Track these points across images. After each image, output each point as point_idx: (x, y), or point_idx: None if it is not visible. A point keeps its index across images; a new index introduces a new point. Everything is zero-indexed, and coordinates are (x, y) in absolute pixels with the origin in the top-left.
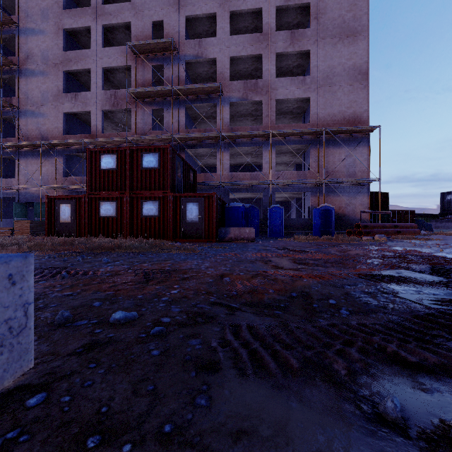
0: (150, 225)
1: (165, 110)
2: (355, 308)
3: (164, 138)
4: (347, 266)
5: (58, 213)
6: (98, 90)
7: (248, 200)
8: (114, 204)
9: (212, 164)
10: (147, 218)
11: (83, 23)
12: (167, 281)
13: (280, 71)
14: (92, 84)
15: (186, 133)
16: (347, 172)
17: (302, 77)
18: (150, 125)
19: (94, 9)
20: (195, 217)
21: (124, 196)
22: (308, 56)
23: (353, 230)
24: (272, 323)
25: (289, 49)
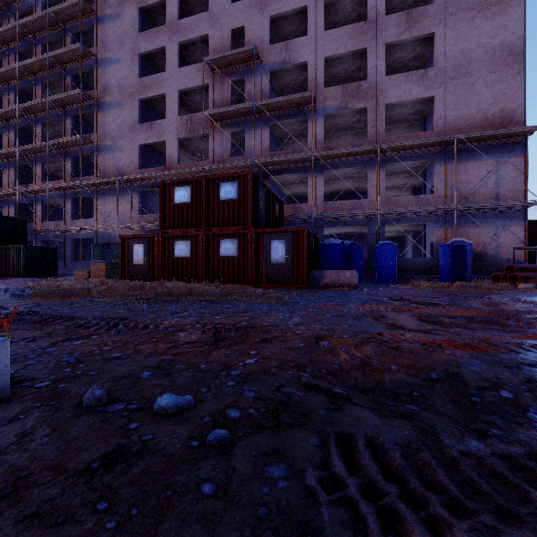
0: (228, 267)
1: (246, 132)
2: None
3: (245, 165)
4: (508, 329)
5: (132, 254)
6: (174, 116)
7: (347, 236)
8: (189, 243)
9: (302, 193)
10: (224, 259)
11: (159, 44)
12: (241, 343)
13: (391, 68)
14: (167, 110)
15: (271, 157)
16: (490, 194)
17: (423, 70)
18: (230, 151)
19: (170, 26)
20: (281, 257)
21: (199, 234)
22: (432, 42)
23: (502, 274)
24: (409, 433)
25: (404, 36)
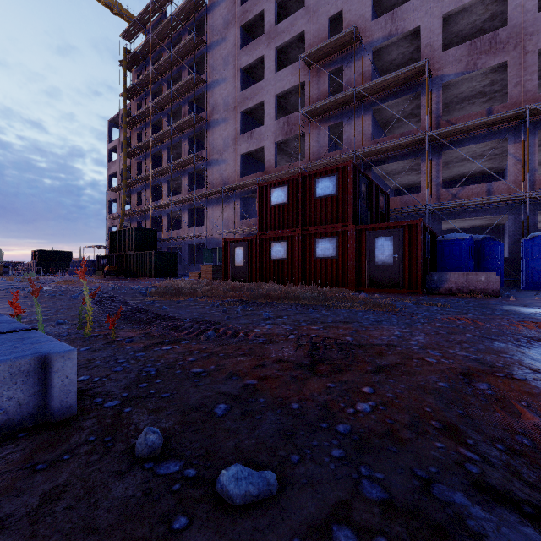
0: (325, 269)
1: (345, 123)
2: None
3: (344, 158)
4: None
5: (233, 257)
6: (271, 121)
7: (474, 231)
8: (285, 244)
9: (411, 184)
10: (321, 260)
11: (258, 55)
12: (347, 370)
13: None
14: (265, 117)
15: (374, 145)
16: None
17: None
18: (327, 146)
19: (268, 34)
20: (388, 257)
21: (295, 234)
22: None
23: None
24: None
25: None
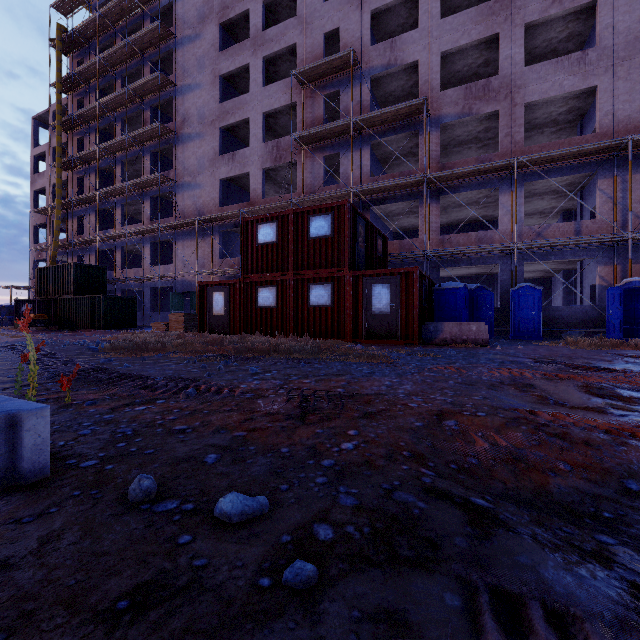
0: (319, 319)
1: (342, 155)
2: None
3: (341, 195)
4: None
5: (211, 304)
6: (258, 143)
7: (470, 279)
8: (274, 290)
9: (410, 227)
10: (316, 309)
11: (241, 62)
12: (336, 418)
13: (532, 55)
14: (250, 137)
15: (372, 183)
16: None
17: (579, 53)
18: (322, 179)
19: (254, 40)
20: (385, 306)
21: (286, 279)
22: (592, 14)
23: None
24: (617, 595)
25: (552, 11)
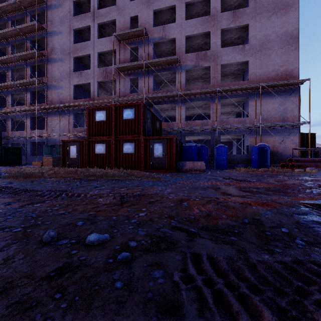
0: (128, 160)
1: (139, 78)
2: (310, 238)
3: (139, 98)
4: (288, 194)
5: (69, 152)
6: (95, 68)
7: (199, 141)
8: (104, 145)
9: (172, 116)
10: (126, 155)
11: (85, 24)
12: (137, 204)
13: (224, 43)
14: (91, 64)
15: (154, 94)
16: (279, 118)
17: (242, 45)
18: (129, 89)
19: (93, 13)
20: (160, 153)
21: (111, 139)
22: (247, 29)
23: (286, 164)
24: (231, 252)
25: (232, 25)
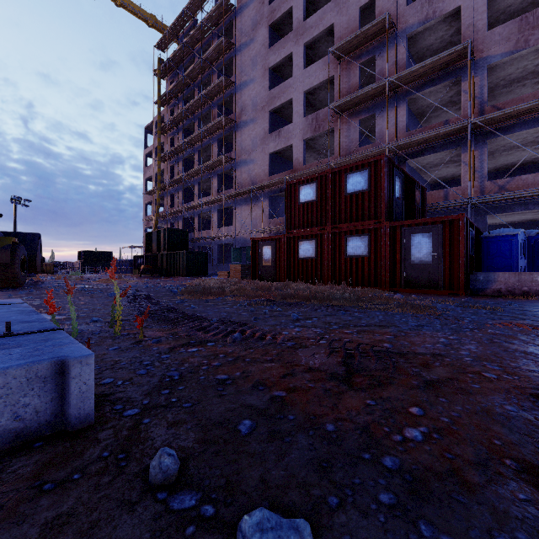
0: (356, 268)
1: (377, 115)
2: None
3: (376, 153)
4: None
5: (261, 256)
6: (299, 118)
7: (524, 226)
8: (314, 243)
9: (450, 177)
10: (352, 259)
11: (286, 53)
12: (388, 384)
13: None
14: (293, 114)
15: (408, 137)
16: None
17: None
18: (357, 141)
19: (296, 31)
20: (425, 255)
21: (325, 232)
22: None
23: None
24: None
25: None
